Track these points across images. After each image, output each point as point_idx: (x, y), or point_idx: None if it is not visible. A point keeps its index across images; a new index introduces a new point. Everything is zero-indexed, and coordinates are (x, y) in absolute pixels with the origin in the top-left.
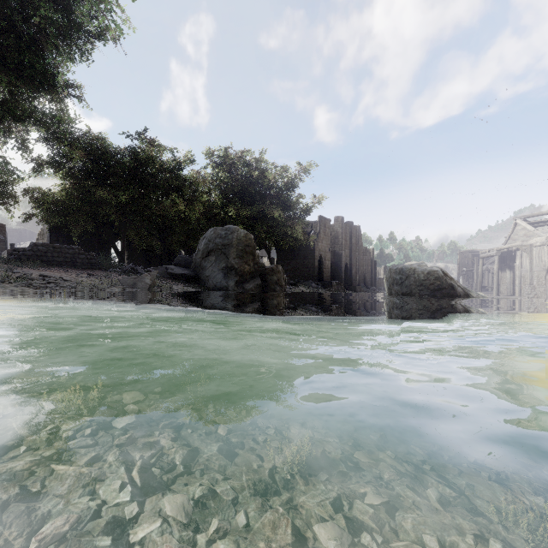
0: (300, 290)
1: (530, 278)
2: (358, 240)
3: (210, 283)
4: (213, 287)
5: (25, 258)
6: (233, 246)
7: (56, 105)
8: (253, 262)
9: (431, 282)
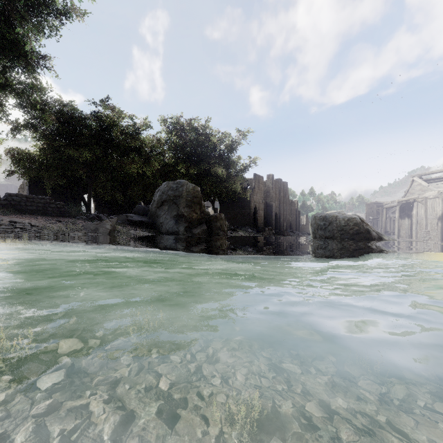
0: (239, 234)
1: (425, 224)
2: (285, 193)
3: (163, 229)
4: (166, 232)
5: (0, 206)
6: (183, 197)
7: (28, 74)
8: (199, 211)
9: (350, 228)
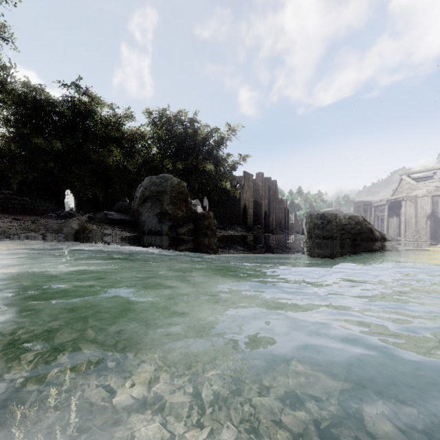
0: (229, 233)
1: (415, 223)
2: (275, 192)
3: (145, 228)
4: (148, 231)
5: None
6: (167, 193)
7: None
8: (185, 208)
9: (352, 227)
